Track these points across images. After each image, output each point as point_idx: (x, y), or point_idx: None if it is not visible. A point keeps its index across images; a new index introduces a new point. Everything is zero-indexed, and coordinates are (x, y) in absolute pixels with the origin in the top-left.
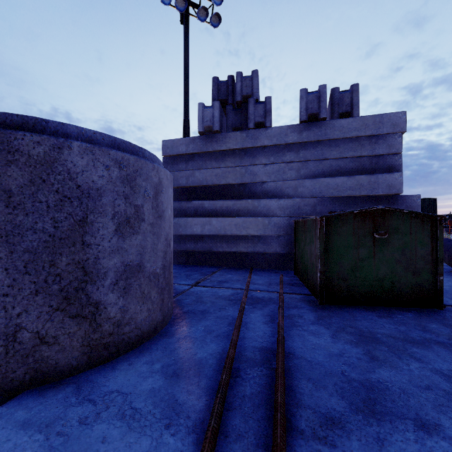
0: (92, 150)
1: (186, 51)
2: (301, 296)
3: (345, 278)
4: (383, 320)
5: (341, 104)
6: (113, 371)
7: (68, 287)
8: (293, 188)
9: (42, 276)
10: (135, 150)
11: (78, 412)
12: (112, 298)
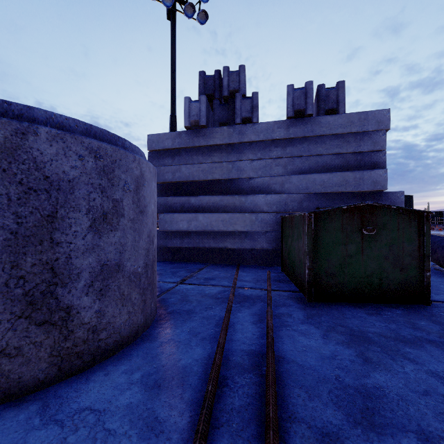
0: (62, 137)
1: (173, 47)
2: (289, 294)
3: (333, 275)
4: (372, 318)
5: (327, 101)
6: (86, 384)
7: (33, 290)
8: (280, 184)
9: (2, 279)
10: (113, 139)
11: (41, 436)
12: (87, 301)
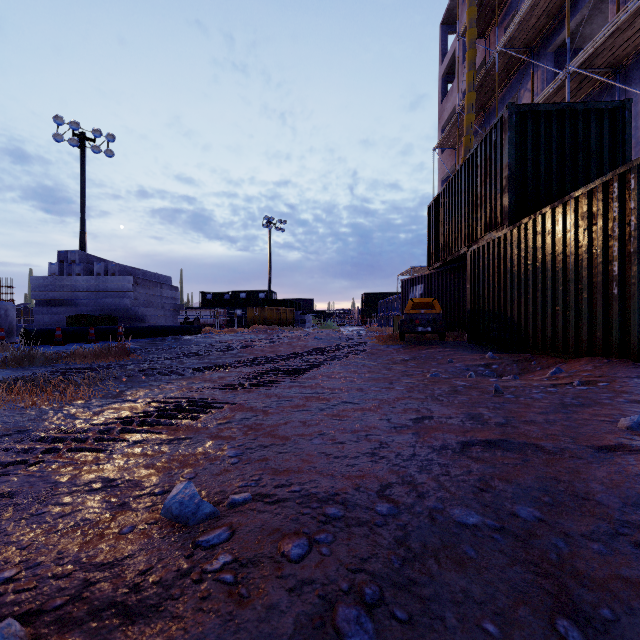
0: None
1: (82, 175)
2: None
3: None
4: None
5: (112, 270)
6: None
7: None
8: (94, 303)
9: None
10: None
11: None
12: None
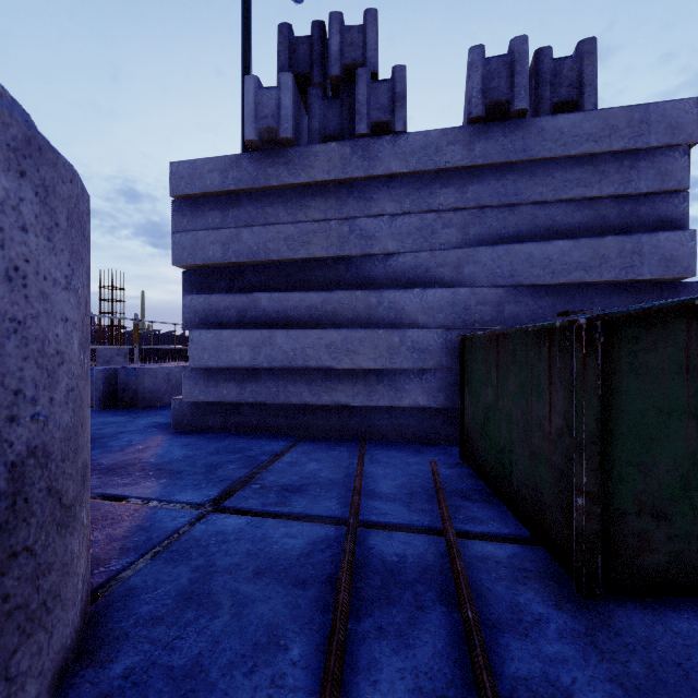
0: None
1: (246, 41)
2: (511, 552)
3: (660, 512)
4: None
5: (557, 84)
6: None
7: None
8: (453, 267)
9: None
10: None
11: None
12: None
